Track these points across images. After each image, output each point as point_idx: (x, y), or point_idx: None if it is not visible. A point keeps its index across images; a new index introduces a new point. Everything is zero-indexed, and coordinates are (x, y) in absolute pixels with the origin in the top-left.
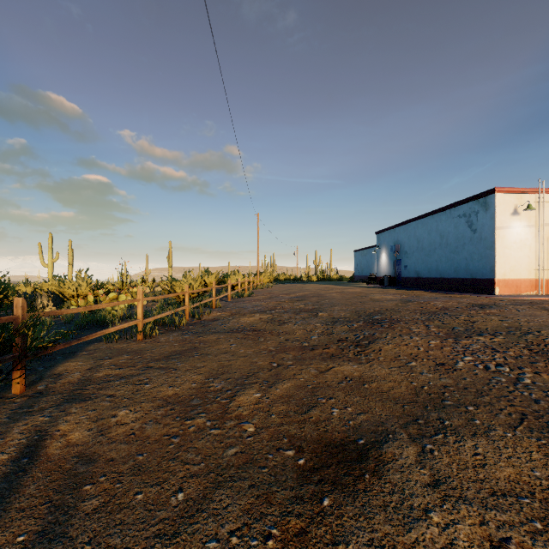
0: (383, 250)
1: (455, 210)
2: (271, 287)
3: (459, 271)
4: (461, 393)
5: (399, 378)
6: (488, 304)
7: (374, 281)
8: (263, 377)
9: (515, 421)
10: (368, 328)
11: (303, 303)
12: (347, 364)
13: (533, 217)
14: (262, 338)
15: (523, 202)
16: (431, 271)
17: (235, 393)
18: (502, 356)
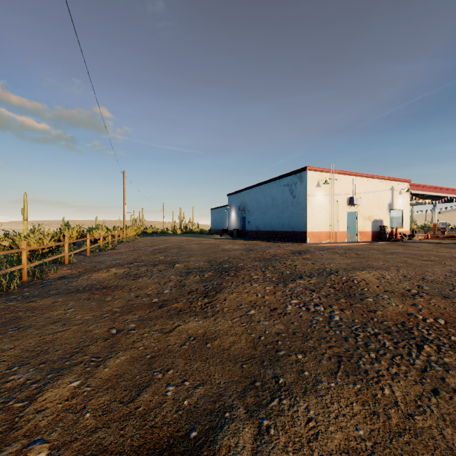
0: (233, 209)
1: (282, 181)
2: (137, 240)
3: (284, 226)
4: (291, 339)
5: (240, 330)
6: (304, 251)
7: (226, 234)
8: (94, 351)
9: (335, 365)
10: (217, 277)
11: (163, 254)
12: (193, 321)
13: (328, 189)
14: (110, 297)
15: (323, 178)
16: (267, 226)
17: (42, 387)
18: (317, 296)
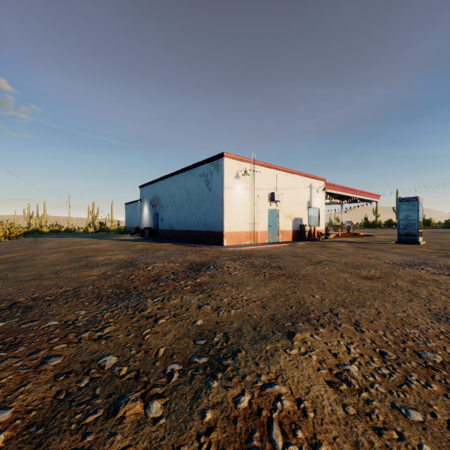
0: (146, 204)
1: (198, 170)
2: None
3: (200, 224)
4: None
5: None
6: (209, 263)
7: (138, 233)
8: None
9: None
10: None
11: None
12: None
13: (249, 182)
14: None
15: (242, 168)
16: (181, 224)
17: None
18: None
